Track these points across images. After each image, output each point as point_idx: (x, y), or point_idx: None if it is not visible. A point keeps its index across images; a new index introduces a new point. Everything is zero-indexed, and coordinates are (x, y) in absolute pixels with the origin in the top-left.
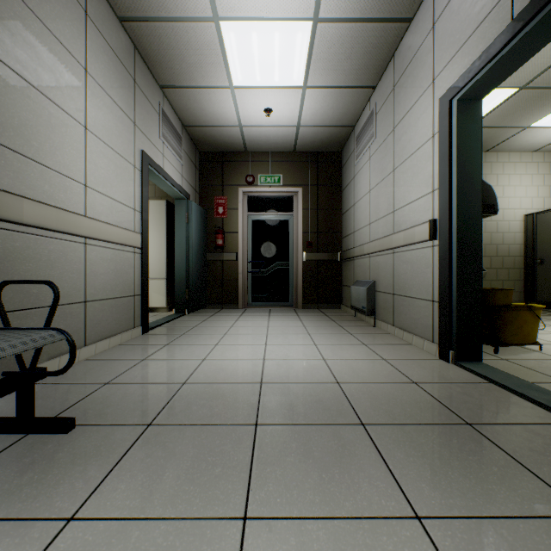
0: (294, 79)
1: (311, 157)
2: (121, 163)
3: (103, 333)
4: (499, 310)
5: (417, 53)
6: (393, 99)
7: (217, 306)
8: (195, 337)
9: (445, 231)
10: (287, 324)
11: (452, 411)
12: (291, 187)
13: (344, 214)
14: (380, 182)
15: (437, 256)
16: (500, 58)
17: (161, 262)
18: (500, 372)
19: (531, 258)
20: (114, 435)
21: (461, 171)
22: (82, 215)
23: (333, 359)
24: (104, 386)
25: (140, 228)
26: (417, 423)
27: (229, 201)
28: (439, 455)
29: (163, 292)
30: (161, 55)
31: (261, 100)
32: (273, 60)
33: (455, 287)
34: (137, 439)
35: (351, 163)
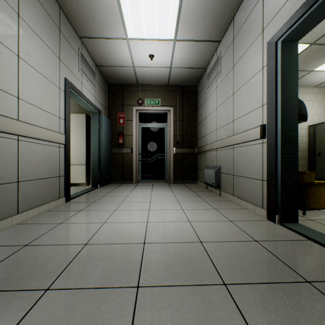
0: (168, 34)
1: (178, 88)
2: (49, 85)
3: (34, 203)
4: (306, 186)
5: (251, 14)
6: (233, 47)
7: (119, 182)
8: (101, 204)
9: (272, 132)
10: (164, 194)
11: (291, 268)
12: (166, 107)
13: (199, 124)
14: (224, 102)
15: (266, 150)
16: (318, 6)
17: (82, 154)
18: (314, 231)
19: (313, 152)
20: (12, 303)
21: (284, 90)
22: (14, 119)
23: (196, 221)
24: (22, 249)
25: (64, 130)
26: (267, 281)
27: (127, 115)
28: (296, 321)
29: (83, 173)
30: (78, 13)
31: (146, 48)
32: (154, 20)
33: (279, 171)
34: (31, 308)
35: (204, 91)
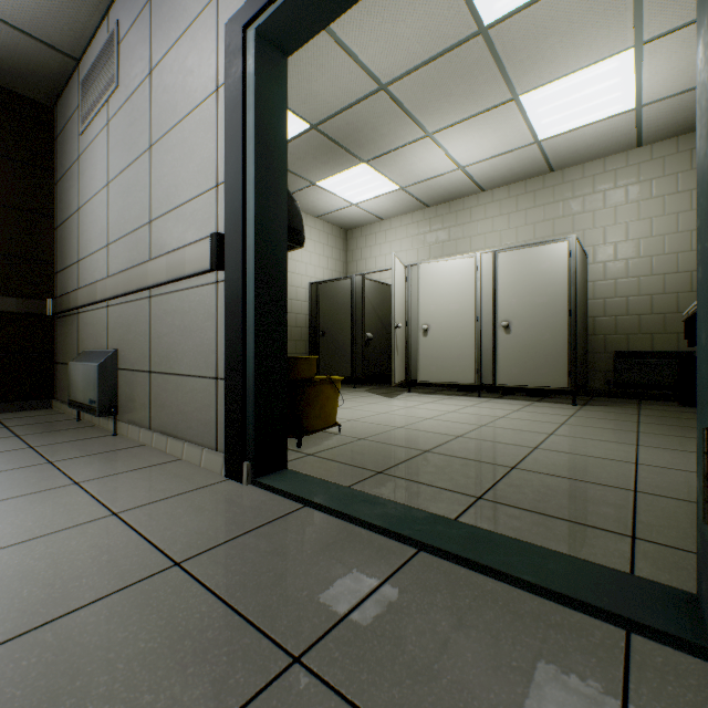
0: None
1: None
2: None
3: None
4: (304, 386)
5: None
6: (151, 17)
7: None
8: None
9: (238, 253)
10: None
11: (260, 627)
12: None
13: (61, 228)
14: (128, 169)
15: (225, 300)
16: None
17: None
18: (315, 480)
19: (316, 330)
20: None
21: (261, 156)
22: None
23: None
24: None
25: None
26: None
27: None
28: None
29: None
30: None
31: None
32: None
33: (252, 352)
34: None
35: (74, 130)
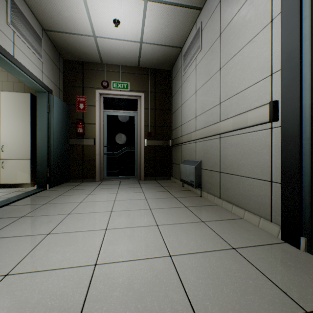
0: None
1: (150, 71)
2: None
3: None
4: None
5: None
6: (220, 9)
7: (78, 180)
8: (32, 220)
9: (293, 110)
10: (132, 196)
11: None
12: (136, 92)
13: (174, 113)
14: (206, 82)
15: (278, 138)
16: None
17: (25, 145)
18: None
19: None
20: None
21: None
22: None
23: (180, 254)
24: None
25: None
26: None
27: (88, 99)
28: None
29: (27, 170)
30: None
31: (109, 8)
32: None
33: (308, 169)
34: None
35: (179, 75)
